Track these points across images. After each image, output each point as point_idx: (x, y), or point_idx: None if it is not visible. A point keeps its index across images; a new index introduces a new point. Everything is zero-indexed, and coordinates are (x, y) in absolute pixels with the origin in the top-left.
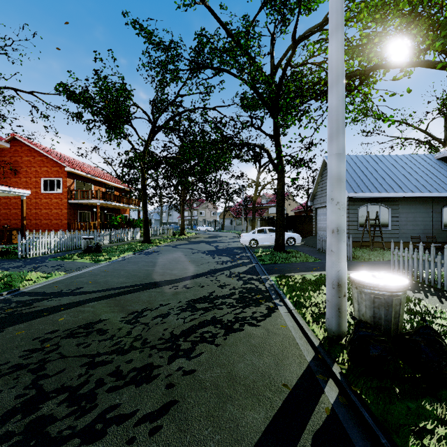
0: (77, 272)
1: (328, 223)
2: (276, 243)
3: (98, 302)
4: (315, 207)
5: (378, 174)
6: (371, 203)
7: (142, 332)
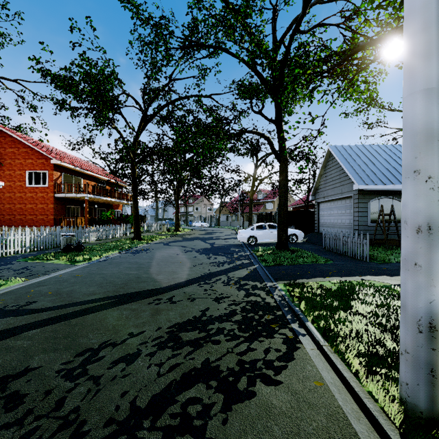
0: (43, 277)
1: (407, 214)
2: (279, 241)
3: (43, 330)
4: (317, 201)
5: (389, 165)
6: (384, 196)
7: (81, 403)
